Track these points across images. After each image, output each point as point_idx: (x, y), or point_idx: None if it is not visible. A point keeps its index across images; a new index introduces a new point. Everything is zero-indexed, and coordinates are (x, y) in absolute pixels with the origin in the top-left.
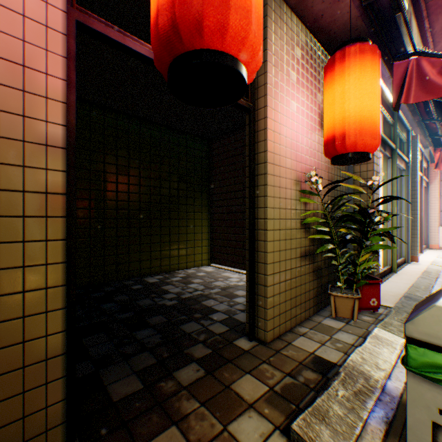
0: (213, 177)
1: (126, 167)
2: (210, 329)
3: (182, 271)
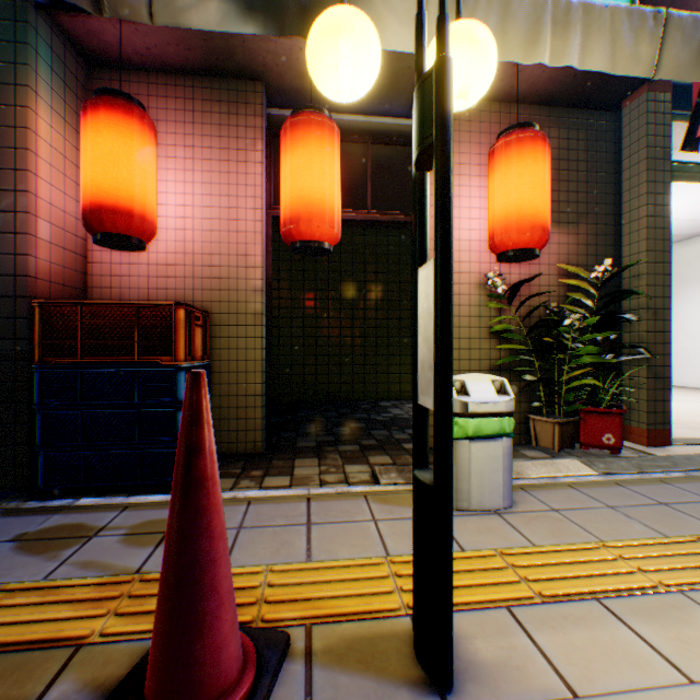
0: None
1: (361, 283)
2: (393, 435)
3: None
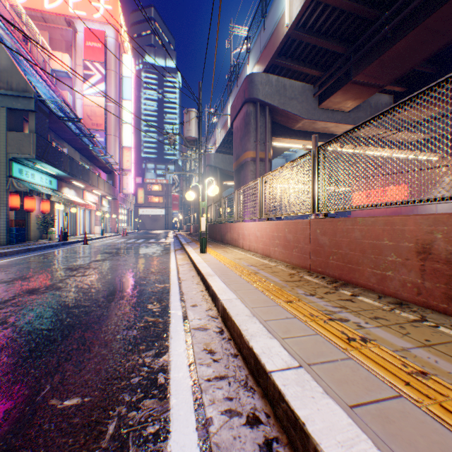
0: None
1: None
2: None
3: None
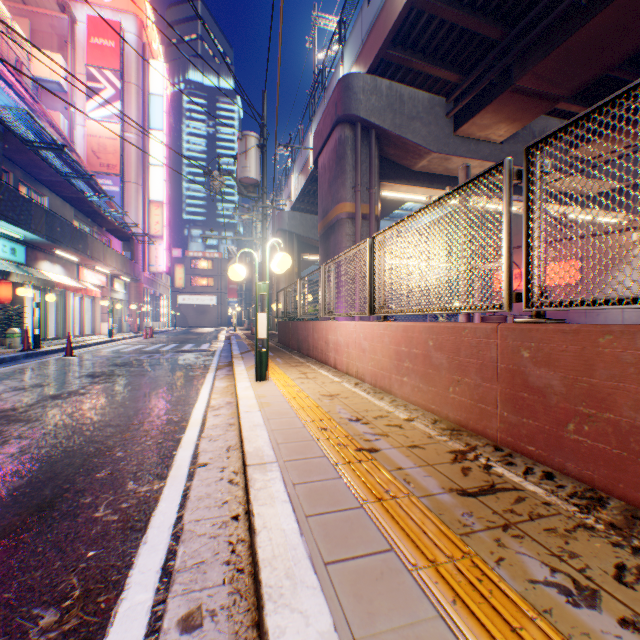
0: None
1: None
2: None
3: None
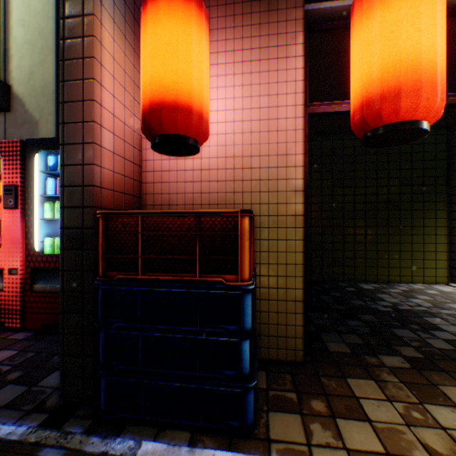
0: (454, 173)
1: (339, 180)
2: (427, 341)
3: (404, 284)
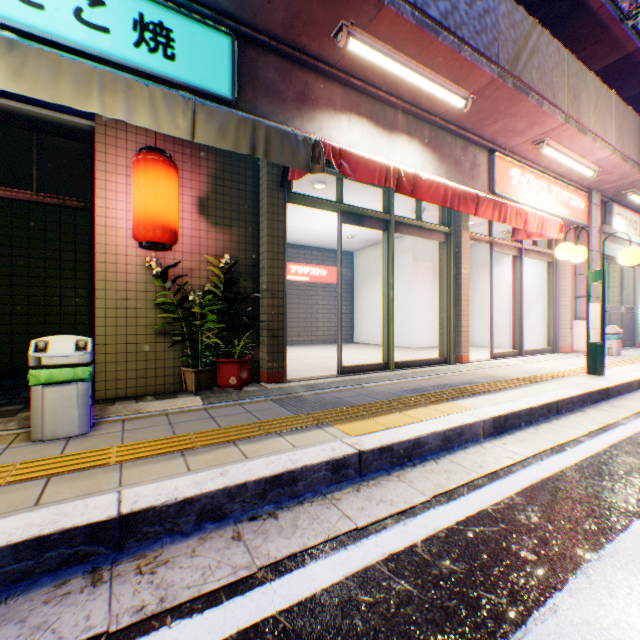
0: None
1: None
2: None
3: None
